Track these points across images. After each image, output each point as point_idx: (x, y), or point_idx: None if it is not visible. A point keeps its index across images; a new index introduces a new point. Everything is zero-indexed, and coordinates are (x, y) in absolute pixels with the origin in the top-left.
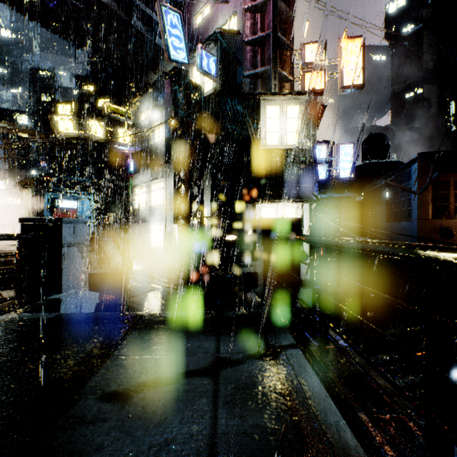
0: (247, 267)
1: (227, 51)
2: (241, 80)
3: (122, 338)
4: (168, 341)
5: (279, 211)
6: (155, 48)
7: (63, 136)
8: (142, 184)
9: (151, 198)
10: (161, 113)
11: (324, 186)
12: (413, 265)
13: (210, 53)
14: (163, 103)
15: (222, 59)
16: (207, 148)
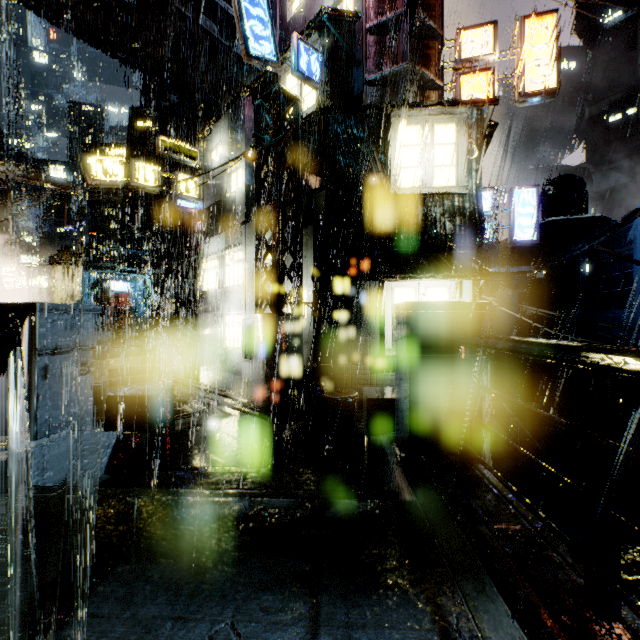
0: (370, 382)
1: (338, 44)
2: (360, 89)
3: (76, 598)
4: (185, 618)
5: (422, 292)
6: (233, 58)
7: (99, 185)
8: (213, 255)
9: (225, 275)
10: (240, 149)
11: (485, 255)
12: (635, 379)
13: (311, 46)
14: (243, 133)
15: (330, 57)
16: (307, 196)
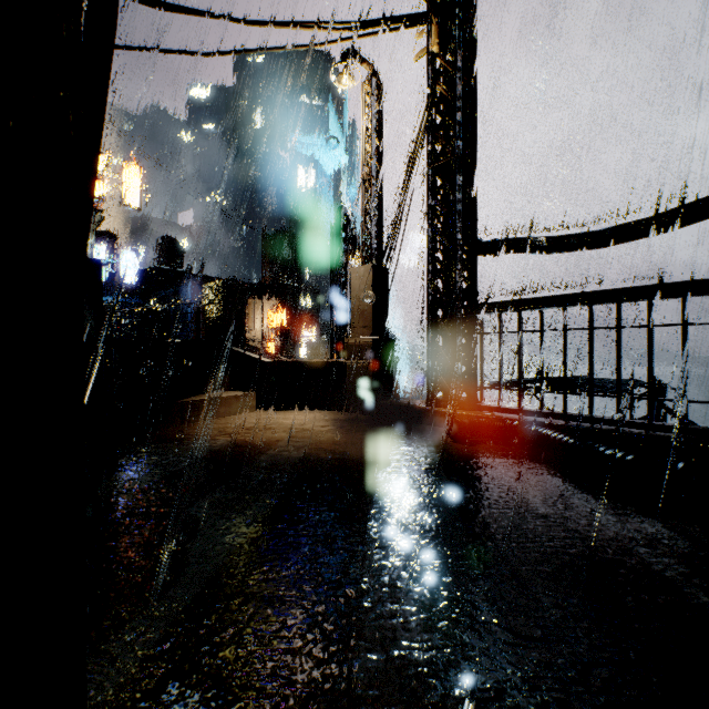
0: None
1: None
2: None
3: None
4: None
5: None
6: None
7: None
8: None
9: None
10: None
11: (105, 286)
12: None
13: None
14: None
15: None
16: None
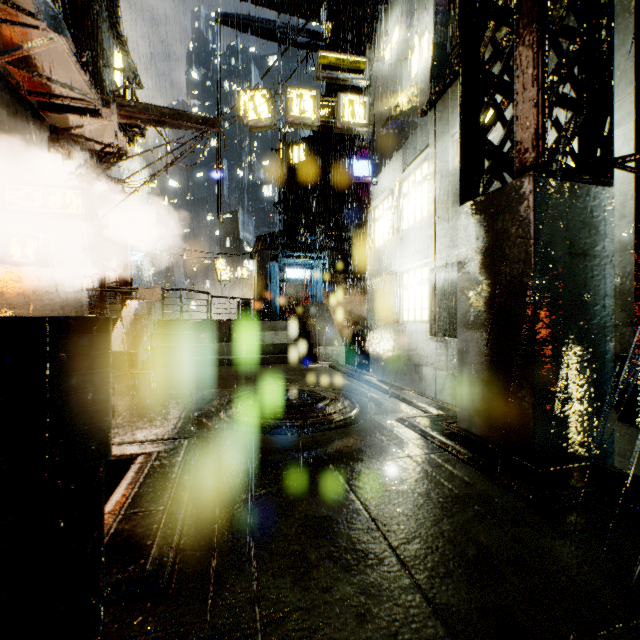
0: None
1: None
2: None
3: None
4: None
5: None
6: None
7: (254, 129)
8: (384, 192)
9: (401, 213)
10: None
11: None
12: None
13: None
14: None
15: None
16: None
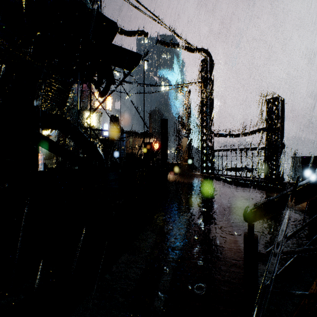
0: None
1: None
2: (75, 101)
3: None
4: None
5: None
6: None
7: None
8: None
9: None
10: None
11: None
12: None
13: None
14: None
15: None
16: None
